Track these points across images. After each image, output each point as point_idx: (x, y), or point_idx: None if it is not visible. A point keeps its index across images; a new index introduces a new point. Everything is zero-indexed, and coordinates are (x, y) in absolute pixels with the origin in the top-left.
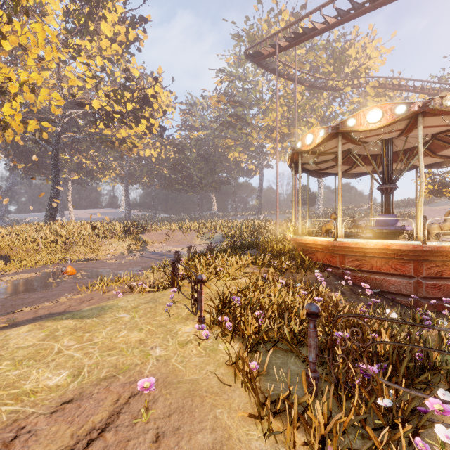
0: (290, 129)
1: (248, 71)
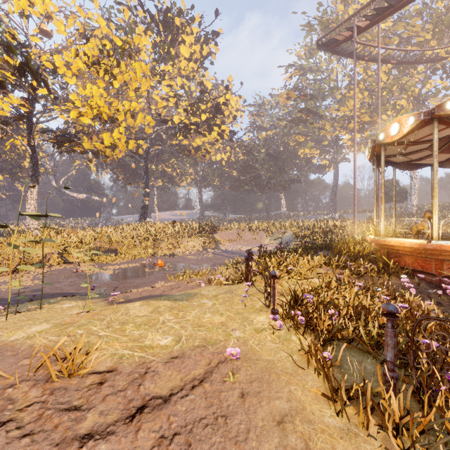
0: (372, 116)
1: (320, 60)
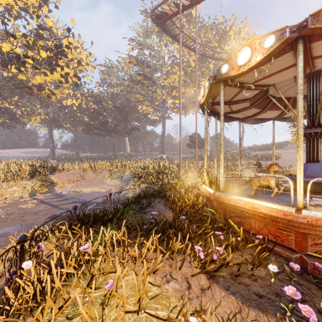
0: (186, 89)
1: (154, 42)
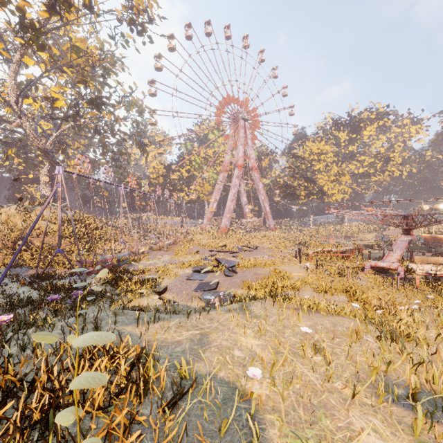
0: None
1: None
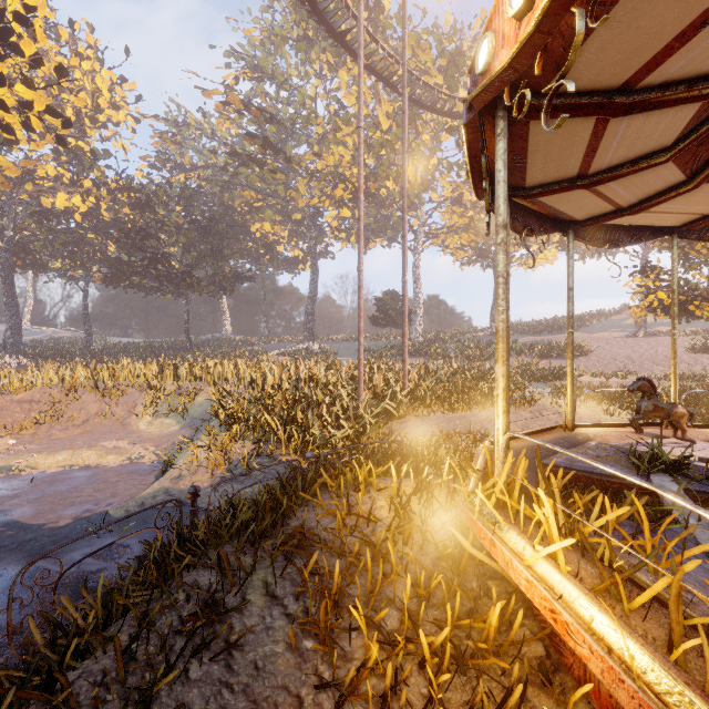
0: (368, 186)
1: (290, 64)
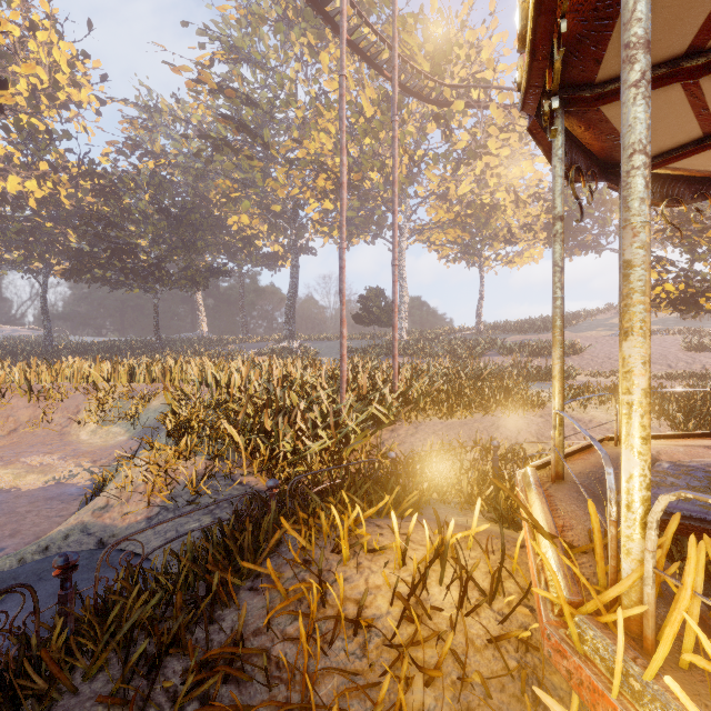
0: (351, 177)
1: (268, 46)
